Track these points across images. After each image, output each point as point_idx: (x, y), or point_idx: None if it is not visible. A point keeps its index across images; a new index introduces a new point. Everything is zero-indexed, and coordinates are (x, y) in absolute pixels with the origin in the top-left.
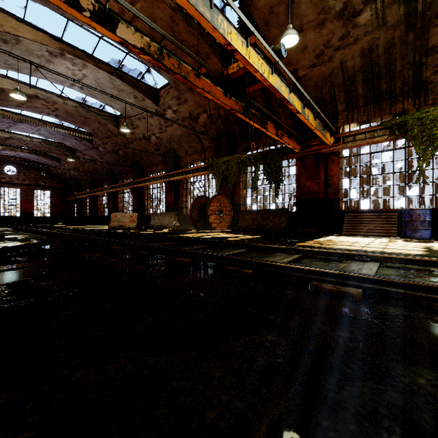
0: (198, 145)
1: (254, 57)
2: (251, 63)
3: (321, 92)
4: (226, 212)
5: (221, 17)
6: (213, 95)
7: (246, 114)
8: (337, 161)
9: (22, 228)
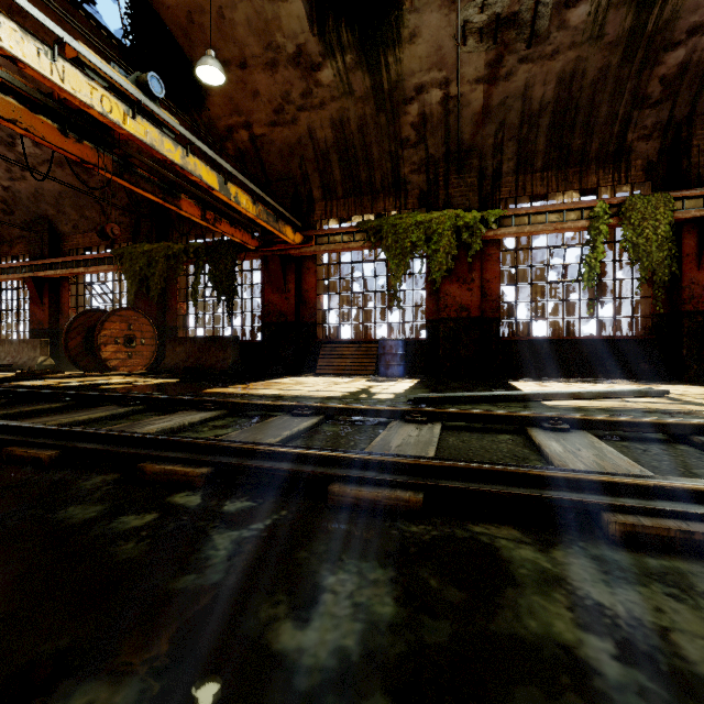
0: (98, 216)
1: (80, 81)
2: (67, 91)
3: (290, 165)
4: (143, 340)
5: None
6: (28, 128)
7: (123, 175)
8: (314, 270)
9: None
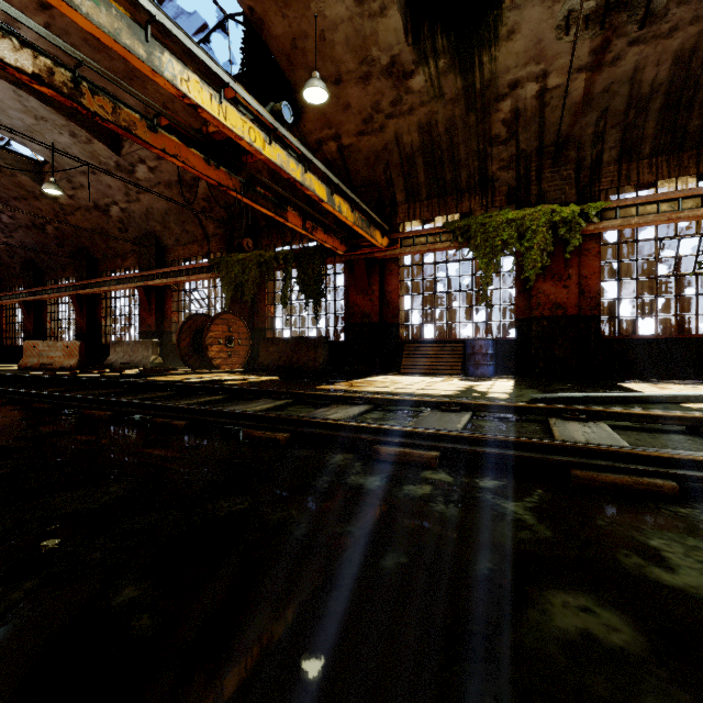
0: (197, 229)
1: (236, 117)
2: (229, 127)
3: (375, 171)
4: (239, 341)
5: (168, 56)
6: (185, 161)
7: (247, 194)
8: (397, 271)
9: None
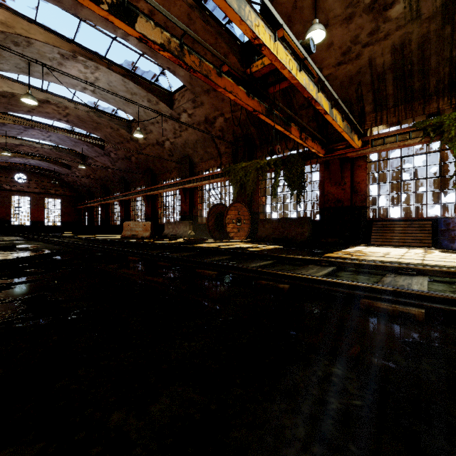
0: (214, 150)
1: (282, 52)
2: (279, 59)
3: (348, 92)
4: (244, 221)
5: (248, 8)
6: (236, 95)
7: (269, 116)
8: (364, 166)
9: (33, 238)
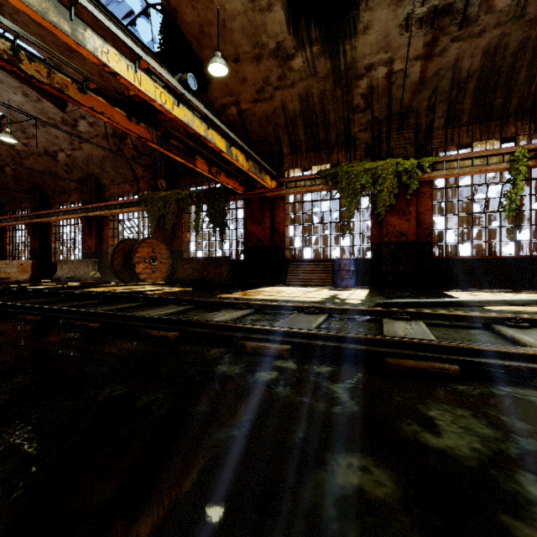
0: (128, 172)
1: (149, 84)
2: (143, 91)
3: (266, 130)
4: (161, 260)
5: (90, 32)
6: (110, 117)
7: (163, 145)
8: (283, 207)
9: None
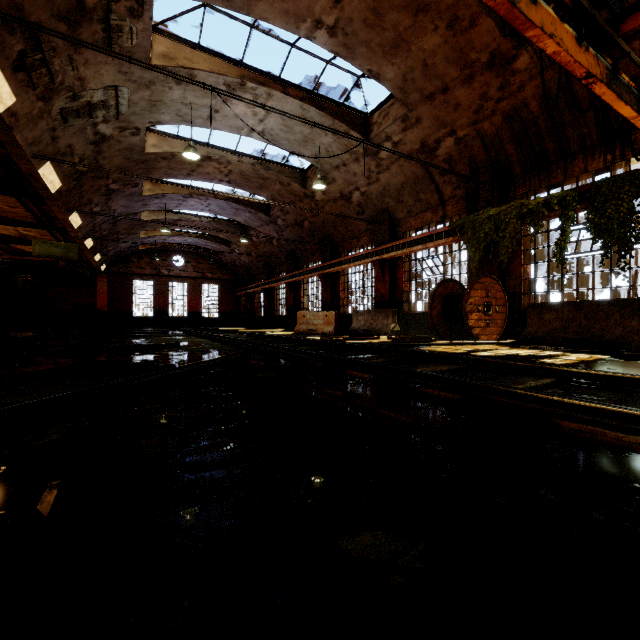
0: (431, 196)
1: None
2: None
3: None
4: (496, 307)
5: None
6: (558, 43)
7: (611, 86)
8: None
9: (193, 332)
